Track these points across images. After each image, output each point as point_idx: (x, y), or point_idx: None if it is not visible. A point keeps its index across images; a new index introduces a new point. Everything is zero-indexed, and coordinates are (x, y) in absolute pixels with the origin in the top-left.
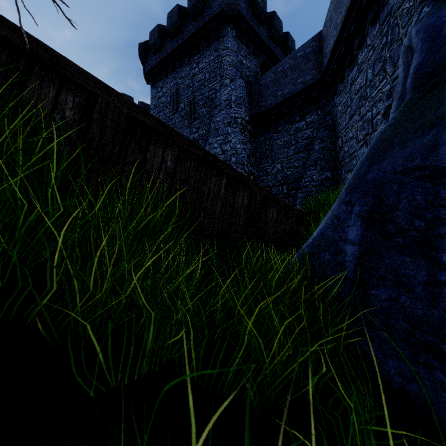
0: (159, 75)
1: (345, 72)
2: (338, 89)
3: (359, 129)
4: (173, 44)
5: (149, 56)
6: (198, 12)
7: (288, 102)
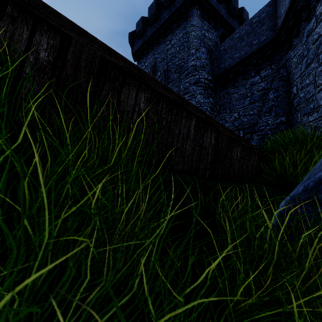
0: (142, 54)
1: (301, 27)
2: (292, 44)
3: (318, 74)
4: (152, 29)
5: (135, 41)
6: (171, 2)
7: (244, 61)
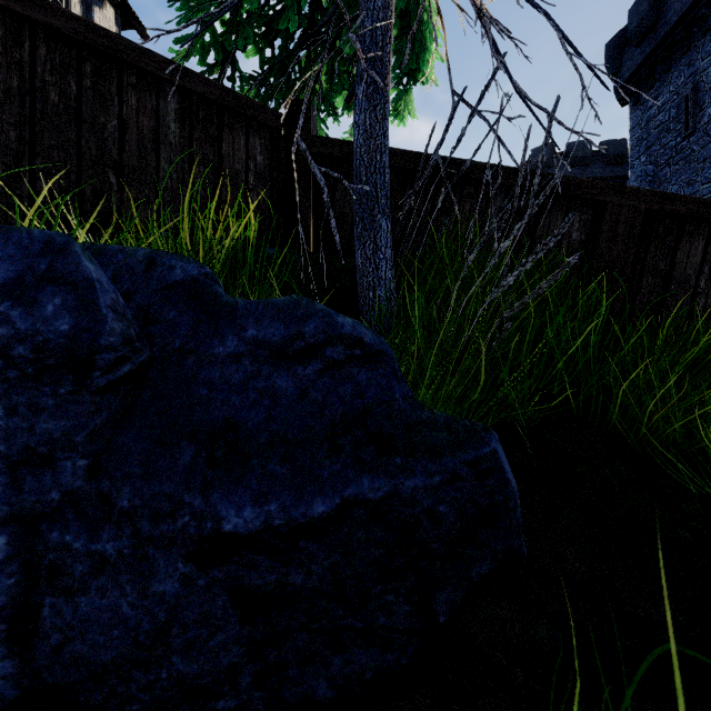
0: (648, 78)
1: None
2: None
3: None
4: None
5: (626, 54)
6: None
7: None
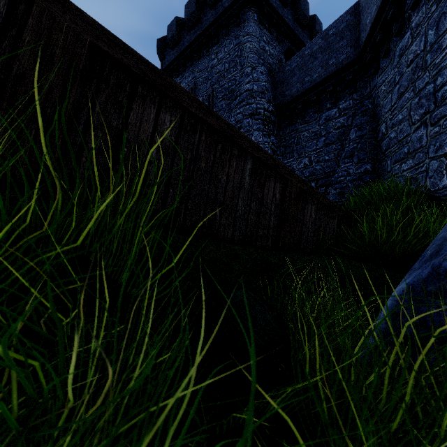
0: (177, 70)
1: (392, 43)
2: (380, 66)
3: (414, 108)
4: (191, 36)
5: (167, 51)
6: None
7: (317, 87)
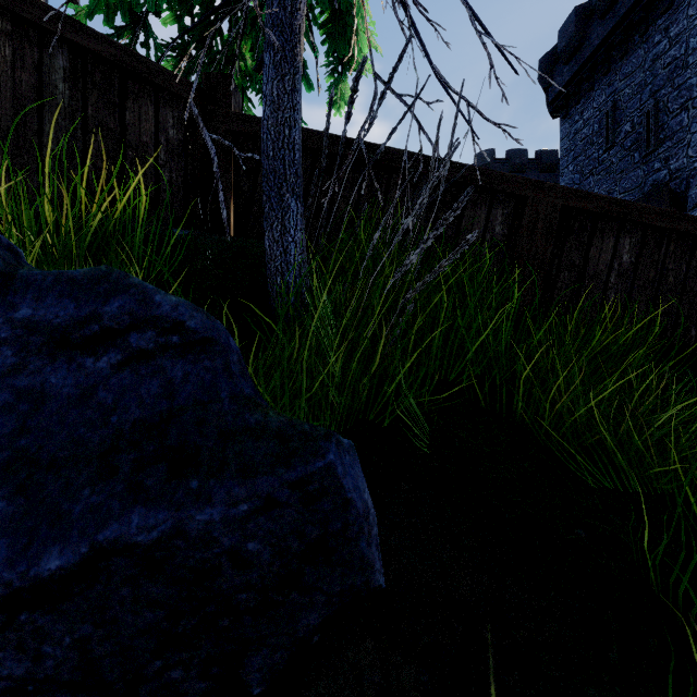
0: (575, 94)
1: None
2: None
3: None
4: (605, 25)
5: (556, 70)
6: None
7: None
